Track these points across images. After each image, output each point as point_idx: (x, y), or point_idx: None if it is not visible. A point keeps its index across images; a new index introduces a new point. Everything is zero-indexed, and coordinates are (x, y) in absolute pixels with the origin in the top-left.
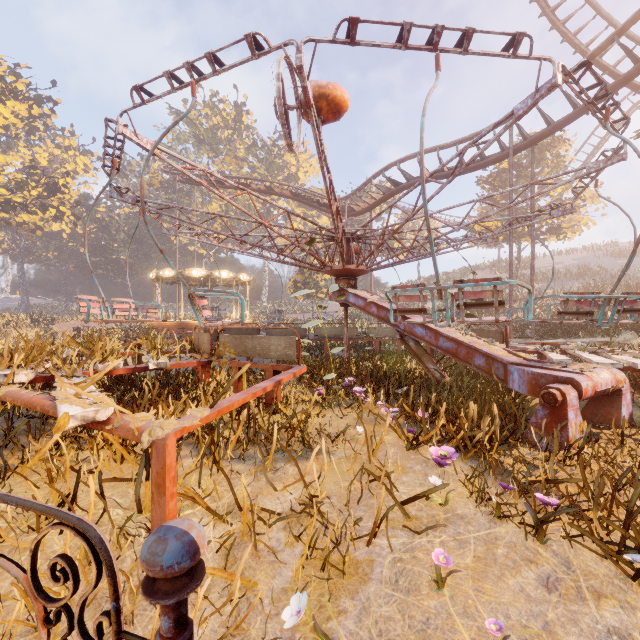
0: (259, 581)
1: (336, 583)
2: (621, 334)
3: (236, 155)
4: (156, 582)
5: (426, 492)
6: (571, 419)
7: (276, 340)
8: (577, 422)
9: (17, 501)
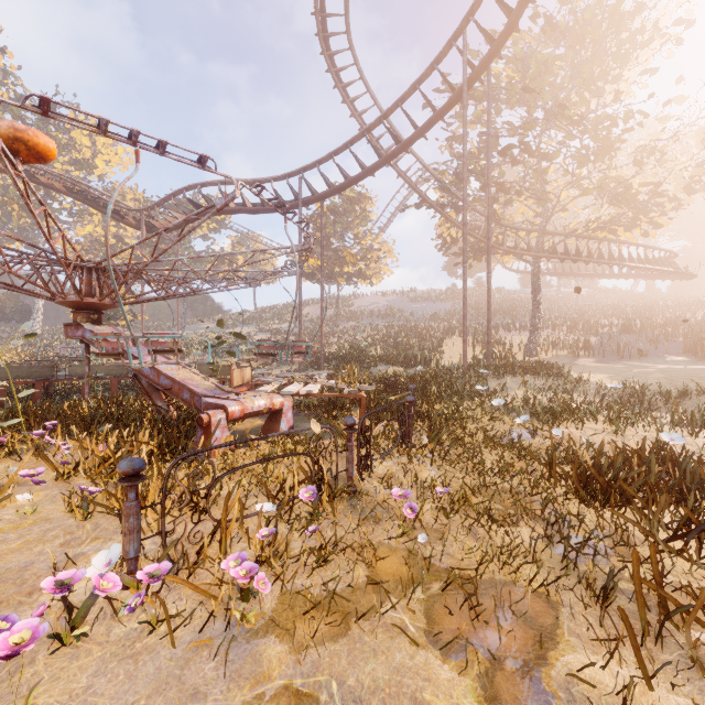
0: None
1: None
2: (378, 366)
3: None
4: None
5: None
6: (216, 435)
7: None
8: (224, 437)
9: None
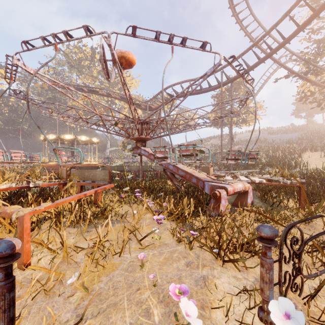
0: (67, 274)
1: (102, 272)
2: (266, 168)
3: (92, 75)
4: None
5: (148, 234)
6: (223, 203)
7: (99, 172)
8: (226, 205)
9: None
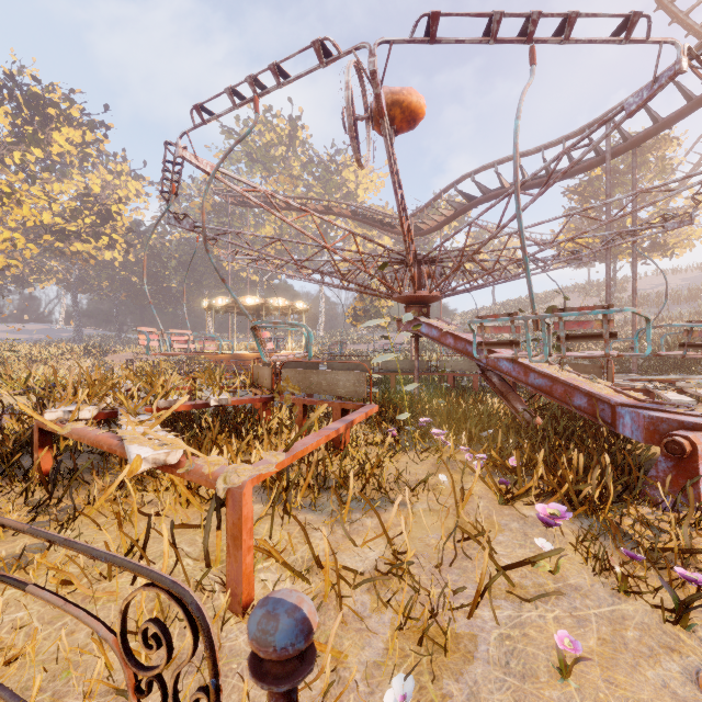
0: (347, 651)
1: (435, 660)
2: None
3: (291, 173)
4: (263, 662)
5: (535, 558)
6: None
7: (344, 375)
8: None
9: (106, 557)
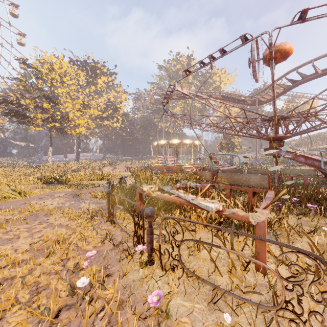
0: None
1: None
2: None
3: (188, 81)
4: None
5: None
6: None
7: (253, 176)
8: None
9: (268, 240)
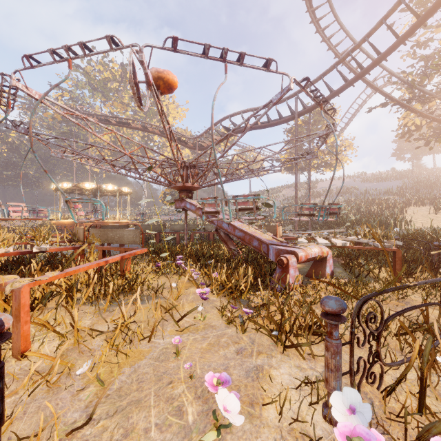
0: (78, 365)
1: (124, 362)
2: (356, 228)
3: (122, 101)
4: None
5: (188, 312)
6: (292, 273)
7: (127, 232)
8: (296, 275)
9: None
